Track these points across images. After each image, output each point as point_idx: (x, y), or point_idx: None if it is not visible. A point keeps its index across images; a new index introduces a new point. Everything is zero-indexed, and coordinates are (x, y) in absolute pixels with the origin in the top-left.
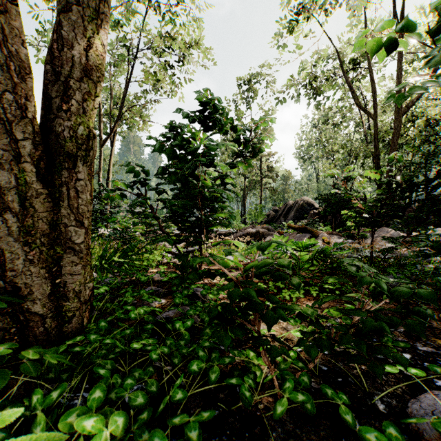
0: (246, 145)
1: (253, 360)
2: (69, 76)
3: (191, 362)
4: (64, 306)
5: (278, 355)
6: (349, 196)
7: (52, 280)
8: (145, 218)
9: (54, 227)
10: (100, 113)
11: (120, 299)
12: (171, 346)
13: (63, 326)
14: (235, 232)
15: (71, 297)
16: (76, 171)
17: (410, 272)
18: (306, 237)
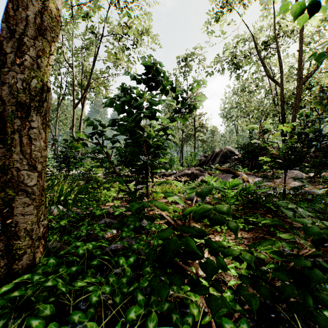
0: (183, 103)
1: (191, 297)
2: (24, 34)
3: (129, 309)
4: (15, 244)
5: (218, 308)
6: (266, 144)
7: (2, 220)
8: (102, 162)
9: (6, 171)
10: (73, 83)
11: (75, 233)
12: (114, 283)
13: (14, 264)
14: (175, 173)
15: (22, 236)
16: (29, 120)
17: (319, 207)
18: (229, 177)
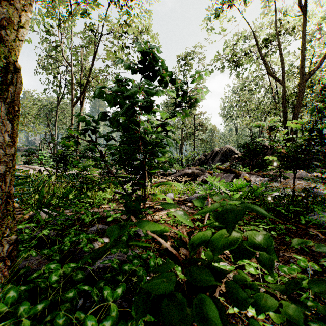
0: (184, 97)
1: None
2: None
3: None
4: None
5: None
6: (273, 142)
7: None
8: (95, 161)
9: None
10: (72, 81)
11: (55, 247)
12: None
13: None
14: (175, 172)
15: None
16: None
17: None
18: (231, 176)
